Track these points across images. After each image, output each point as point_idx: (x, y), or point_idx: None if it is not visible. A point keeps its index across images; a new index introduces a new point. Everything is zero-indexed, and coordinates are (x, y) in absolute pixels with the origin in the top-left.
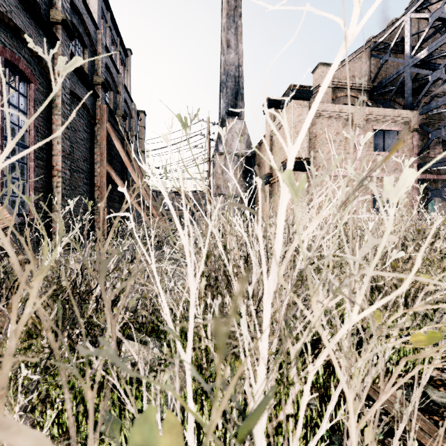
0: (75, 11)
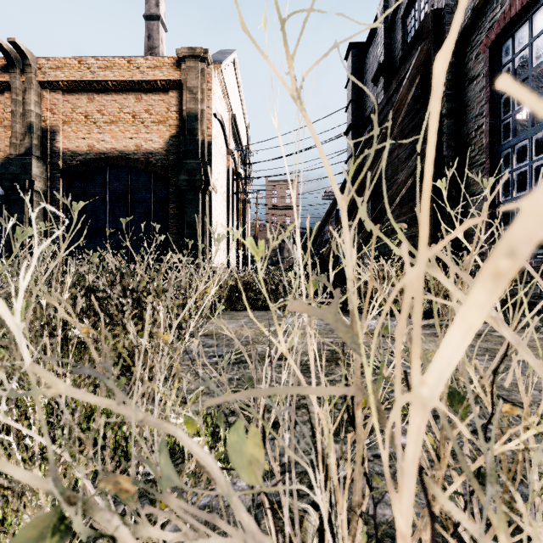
0: None
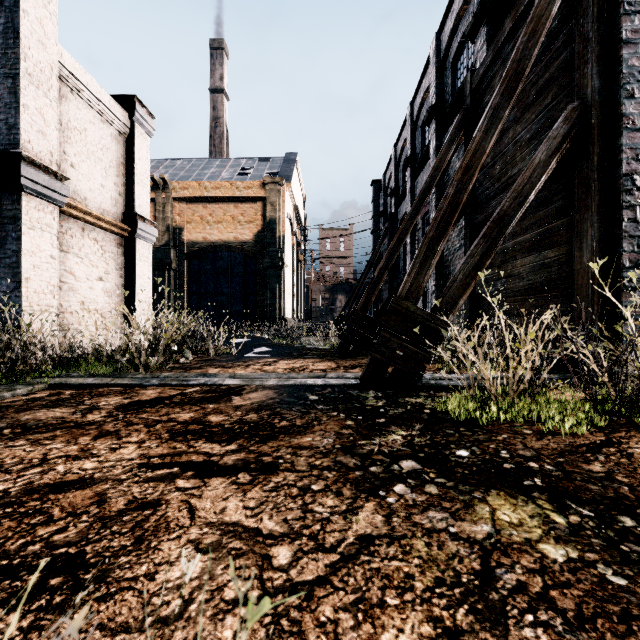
0: (453, 37)
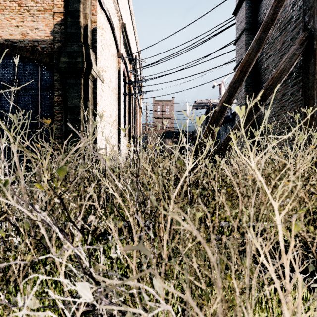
0: None
